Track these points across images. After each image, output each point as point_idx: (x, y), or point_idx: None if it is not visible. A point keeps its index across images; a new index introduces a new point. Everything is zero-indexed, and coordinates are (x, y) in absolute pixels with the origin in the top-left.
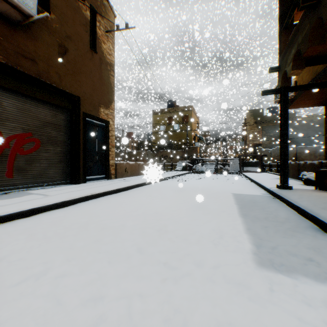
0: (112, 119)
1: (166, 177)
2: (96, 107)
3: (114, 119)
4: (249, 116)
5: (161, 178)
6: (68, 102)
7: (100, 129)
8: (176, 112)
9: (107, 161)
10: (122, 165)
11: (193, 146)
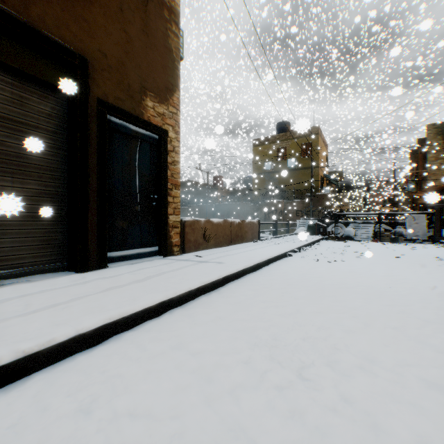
0: (174, 127)
1: (288, 251)
2: (134, 94)
3: (178, 129)
4: (432, 135)
5: (278, 254)
6: (57, 70)
7: (146, 147)
8: (290, 140)
9: (161, 216)
10: (198, 225)
11: (321, 193)
